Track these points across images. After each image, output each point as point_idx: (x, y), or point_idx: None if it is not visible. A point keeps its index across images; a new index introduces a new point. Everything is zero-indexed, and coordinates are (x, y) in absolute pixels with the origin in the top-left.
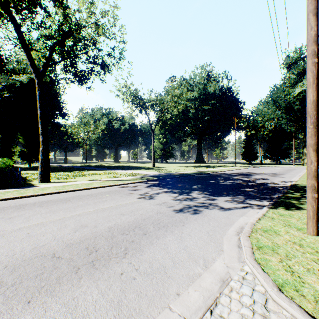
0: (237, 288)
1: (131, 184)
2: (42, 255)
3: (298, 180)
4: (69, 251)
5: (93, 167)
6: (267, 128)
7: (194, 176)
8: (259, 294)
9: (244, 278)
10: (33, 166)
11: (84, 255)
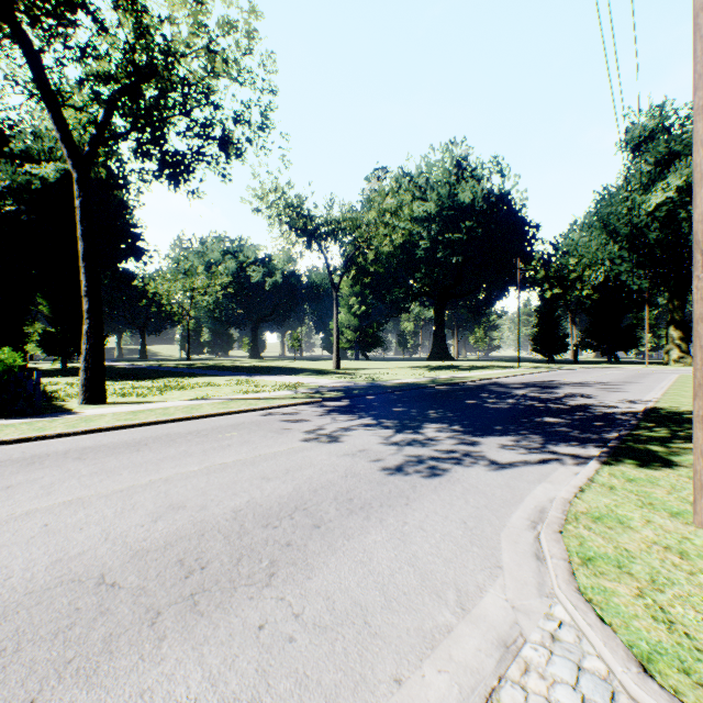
0: (539, 666)
1: (288, 408)
2: (73, 581)
3: (660, 397)
4: (137, 570)
5: (205, 368)
6: (590, 283)
7: (429, 389)
8: (594, 680)
9: (557, 639)
10: (71, 367)
11: (173, 580)
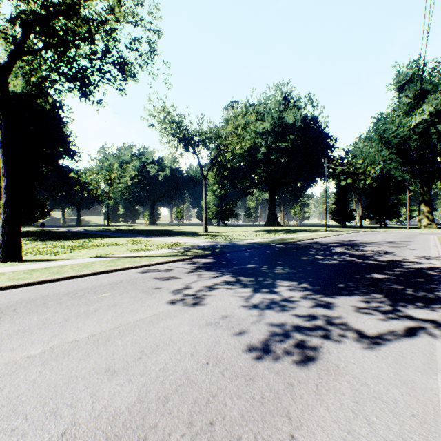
0: None
1: (164, 265)
2: None
3: None
4: None
5: (116, 231)
6: (369, 176)
7: (271, 248)
8: None
9: None
10: (24, 231)
11: None
